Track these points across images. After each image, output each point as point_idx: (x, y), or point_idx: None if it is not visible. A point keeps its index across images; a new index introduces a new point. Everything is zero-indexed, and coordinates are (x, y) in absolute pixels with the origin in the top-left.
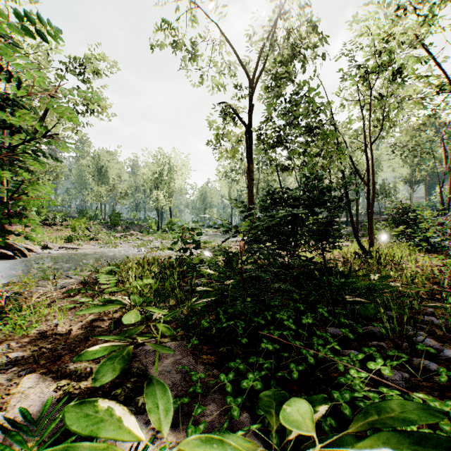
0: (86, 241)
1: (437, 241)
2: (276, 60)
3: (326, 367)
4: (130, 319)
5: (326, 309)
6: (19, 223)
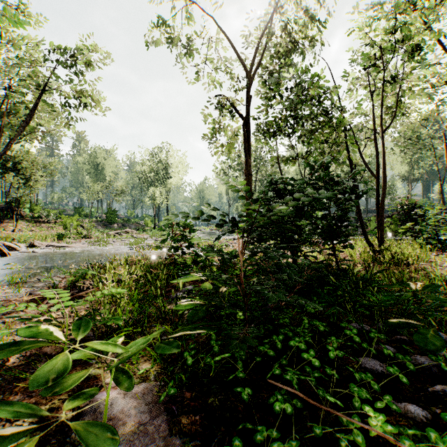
0: (78, 239)
1: (445, 239)
2: (276, 49)
3: (380, 443)
4: (47, 375)
5: (356, 330)
6: (11, 221)
